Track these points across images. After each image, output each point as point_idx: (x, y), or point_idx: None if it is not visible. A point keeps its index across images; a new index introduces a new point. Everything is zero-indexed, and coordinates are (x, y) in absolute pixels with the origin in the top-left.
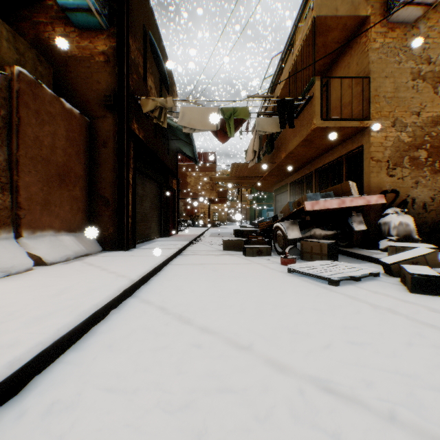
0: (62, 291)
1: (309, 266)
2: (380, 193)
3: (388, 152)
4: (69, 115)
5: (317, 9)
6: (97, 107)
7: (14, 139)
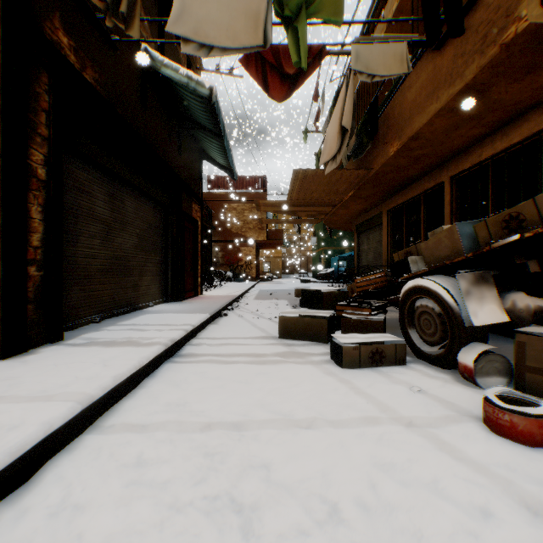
0: None
1: None
2: None
3: None
4: None
5: None
6: None
7: None
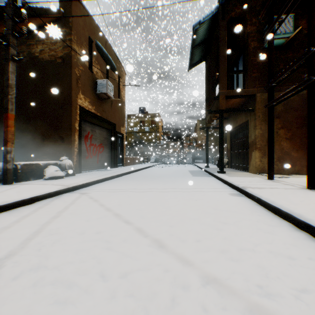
0: None
1: None
2: None
3: None
4: None
5: None
6: None
7: None
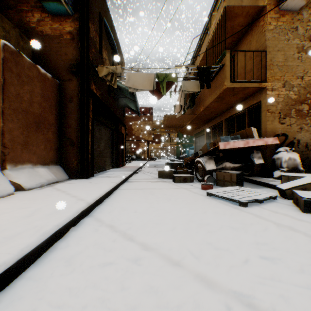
0: (32, 213)
1: (223, 191)
2: (274, 136)
3: (279, 106)
4: (44, 78)
5: (228, 0)
6: (65, 73)
7: (0, 95)
